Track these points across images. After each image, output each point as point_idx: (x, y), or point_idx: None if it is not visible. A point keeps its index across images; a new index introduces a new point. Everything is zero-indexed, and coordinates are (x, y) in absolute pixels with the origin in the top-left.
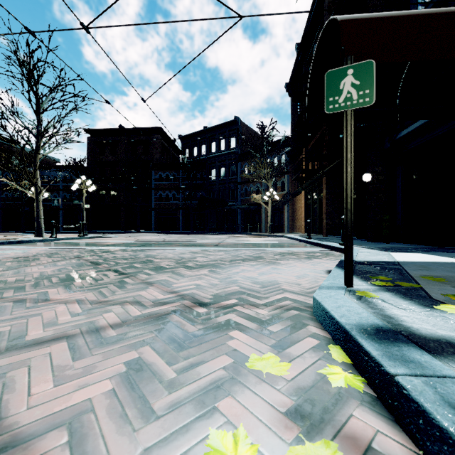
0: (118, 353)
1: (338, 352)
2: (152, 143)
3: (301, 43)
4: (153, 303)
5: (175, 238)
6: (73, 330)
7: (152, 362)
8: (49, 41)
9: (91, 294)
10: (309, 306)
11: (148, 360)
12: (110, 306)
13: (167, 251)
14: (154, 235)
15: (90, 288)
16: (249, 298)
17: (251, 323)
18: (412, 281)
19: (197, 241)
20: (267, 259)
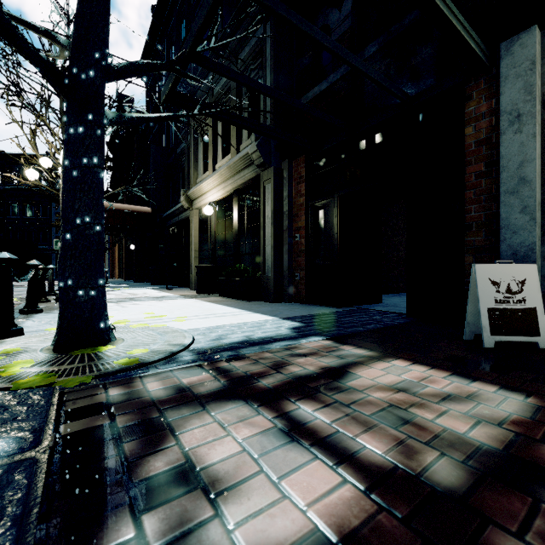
0: None
1: None
2: None
3: None
4: None
5: None
6: None
7: None
8: None
9: None
10: None
11: None
12: None
13: None
14: None
15: None
16: None
17: None
18: None
19: None
20: None
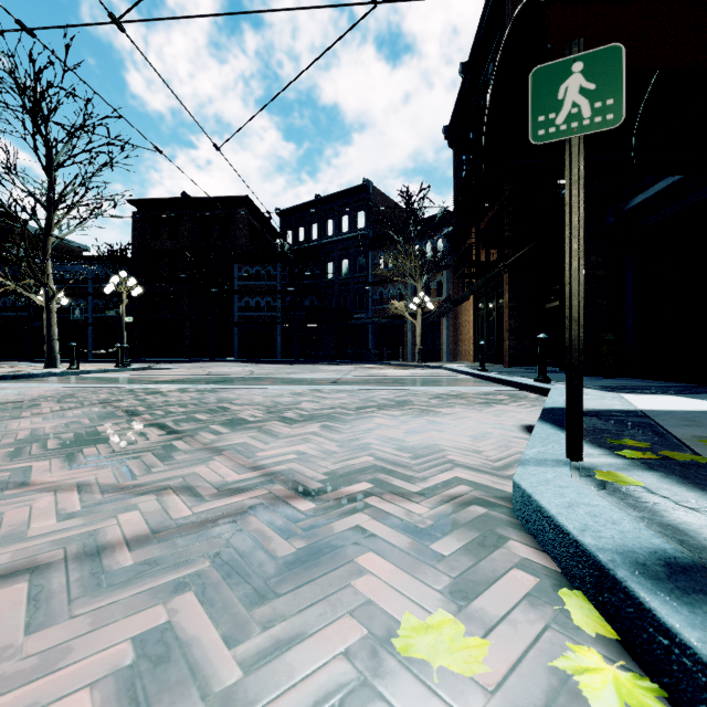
0: (126, 612)
1: (583, 608)
2: (234, 222)
3: (468, 63)
4: (217, 491)
5: (269, 370)
6: (51, 553)
7: (194, 635)
8: (66, 54)
9: (108, 472)
10: (503, 497)
11: (185, 631)
12: (136, 498)
13: (254, 391)
14: (237, 366)
15: (110, 461)
16: (393, 479)
17: (398, 536)
18: (684, 449)
19: (305, 375)
20: (419, 406)
